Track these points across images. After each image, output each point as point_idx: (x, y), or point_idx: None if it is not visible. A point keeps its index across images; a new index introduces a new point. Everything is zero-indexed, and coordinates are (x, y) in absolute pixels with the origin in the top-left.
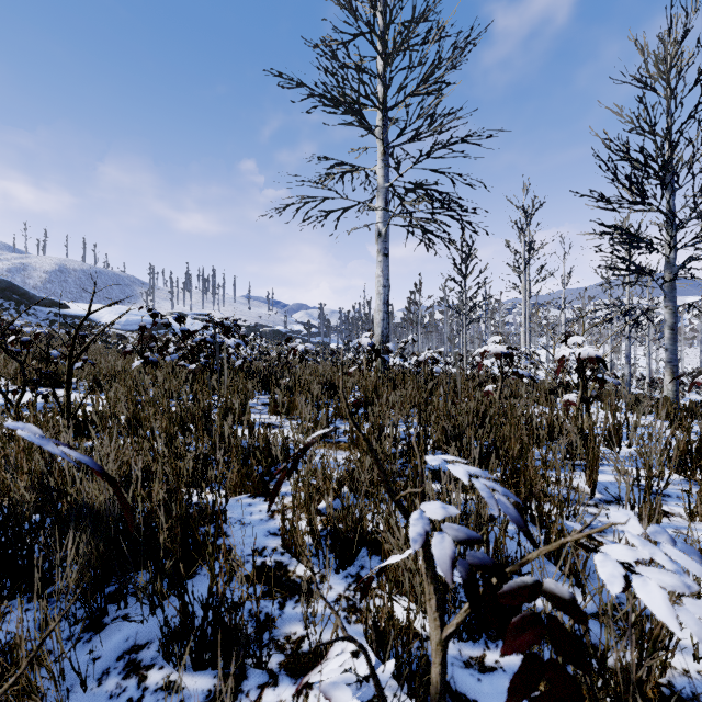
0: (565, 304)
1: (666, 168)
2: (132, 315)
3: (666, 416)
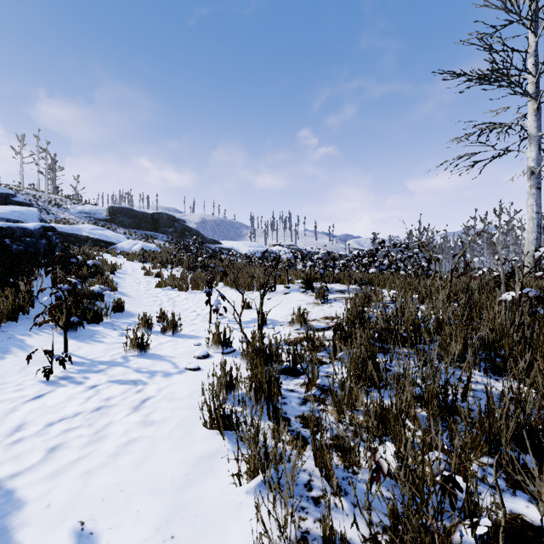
0: None
1: None
2: (255, 247)
3: None
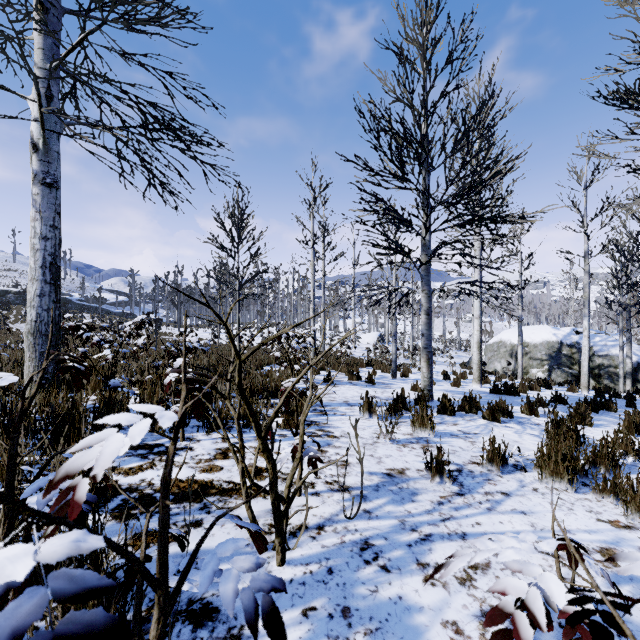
0: (354, 283)
1: (423, 141)
2: None
3: (422, 428)
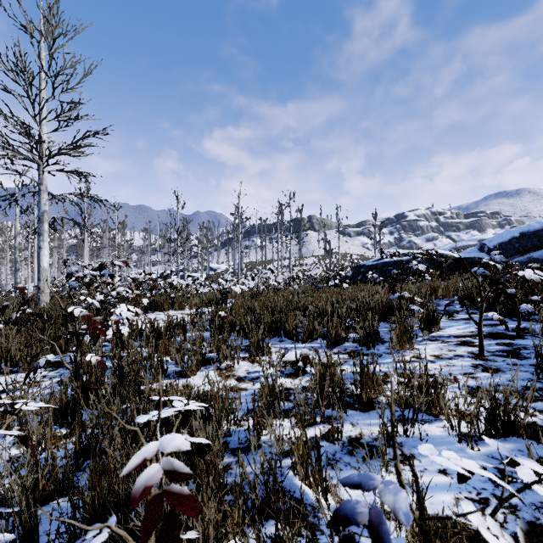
0: None
1: None
2: None
3: None
